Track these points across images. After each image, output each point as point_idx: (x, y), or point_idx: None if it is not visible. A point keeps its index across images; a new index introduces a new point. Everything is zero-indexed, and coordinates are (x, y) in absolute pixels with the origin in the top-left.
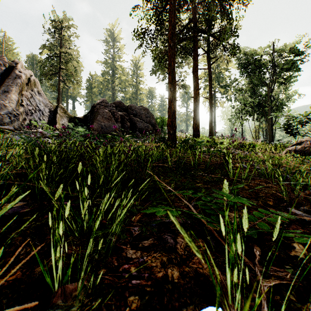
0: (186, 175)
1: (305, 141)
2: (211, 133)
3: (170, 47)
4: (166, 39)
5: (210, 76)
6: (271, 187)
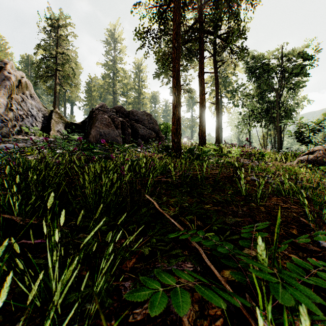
0: (192, 193)
1: (317, 150)
2: (218, 140)
3: (174, 48)
4: (170, 40)
5: (216, 80)
6: (290, 208)
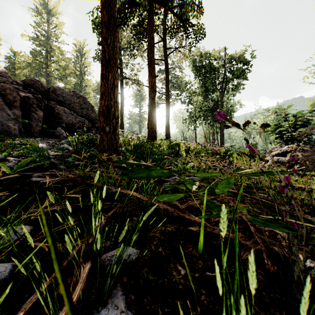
0: None
1: (293, 150)
2: (168, 135)
3: None
4: None
5: (166, 69)
6: None
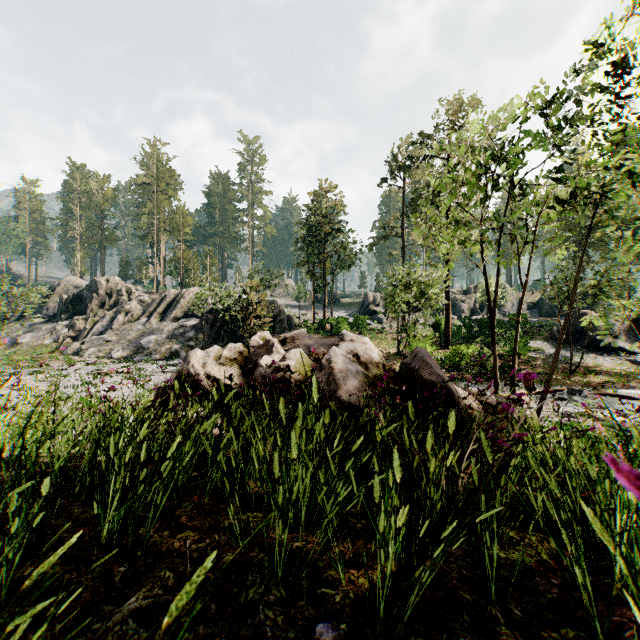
0: None
1: None
2: None
3: None
4: None
5: None
6: None
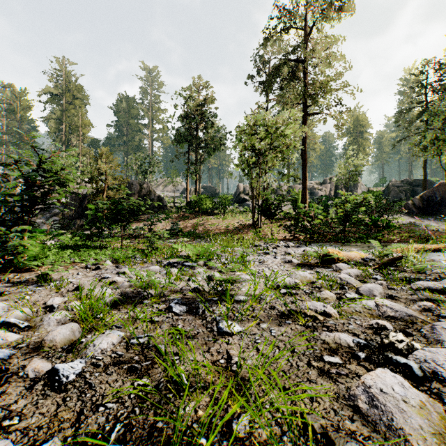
0: None
1: None
2: None
3: (423, 167)
4: None
5: None
6: None
